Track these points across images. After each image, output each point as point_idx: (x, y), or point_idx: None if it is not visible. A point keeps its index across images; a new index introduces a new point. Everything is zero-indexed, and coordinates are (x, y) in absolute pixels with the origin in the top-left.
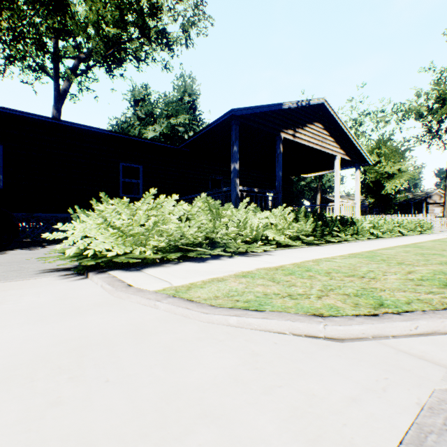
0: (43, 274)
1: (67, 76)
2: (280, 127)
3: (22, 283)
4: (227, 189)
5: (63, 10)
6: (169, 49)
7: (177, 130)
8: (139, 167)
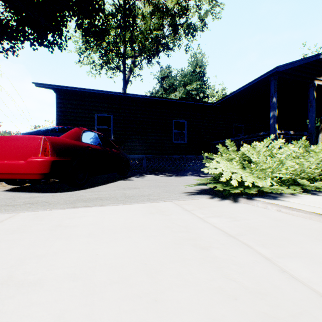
0: (193, 196)
1: (131, 69)
2: (313, 75)
3: (199, 202)
4: (264, 133)
5: (133, 27)
6: (191, 36)
7: (190, 94)
8: (178, 122)
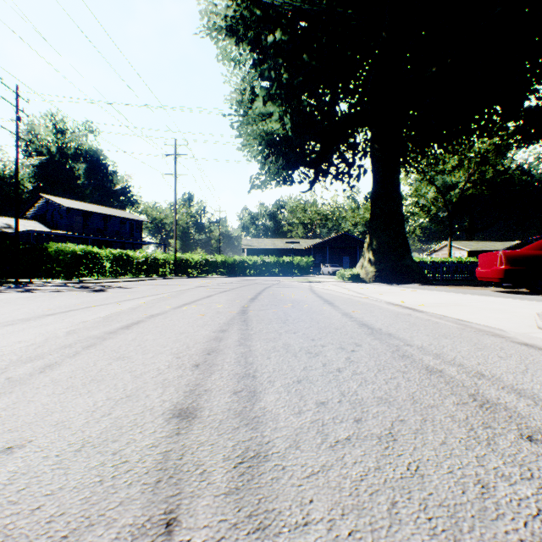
0: None
1: None
2: None
3: None
4: None
5: None
6: None
7: None
8: None
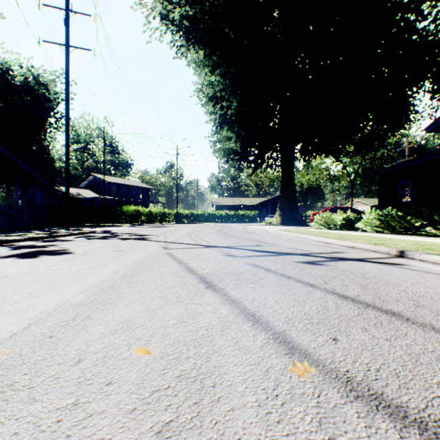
0: None
1: None
2: None
3: None
4: None
5: None
6: None
7: None
8: None
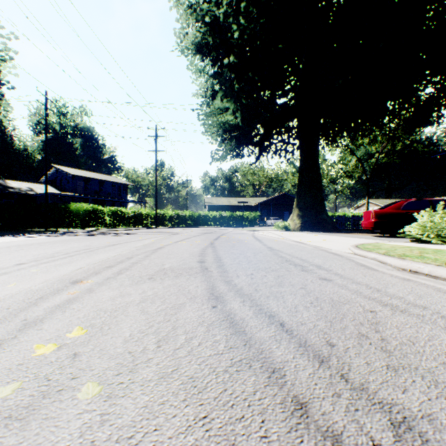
0: None
1: None
2: None
3: None
4: None
5: None
6: None
7: None
8: None
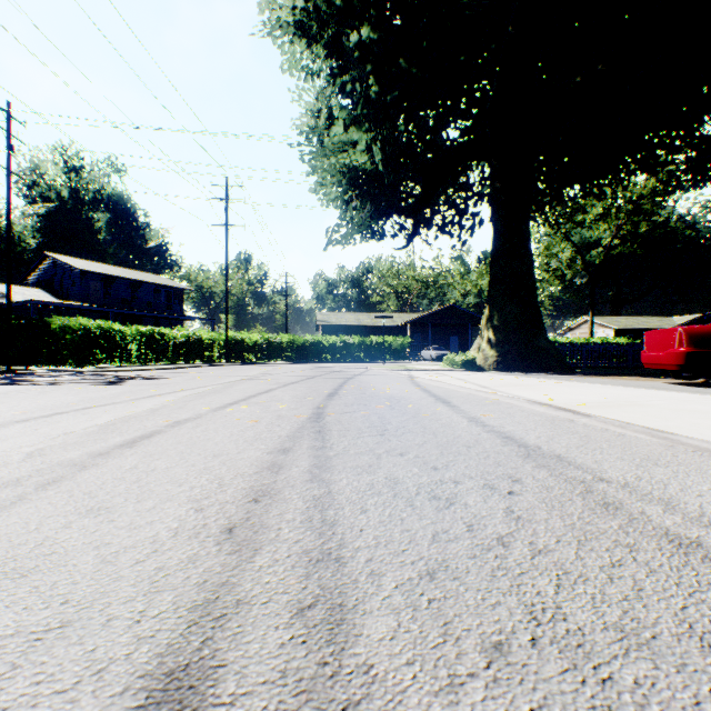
0: None
1: None
2: None
3: None
4: None
5: None
6: None
7: None
8: None
